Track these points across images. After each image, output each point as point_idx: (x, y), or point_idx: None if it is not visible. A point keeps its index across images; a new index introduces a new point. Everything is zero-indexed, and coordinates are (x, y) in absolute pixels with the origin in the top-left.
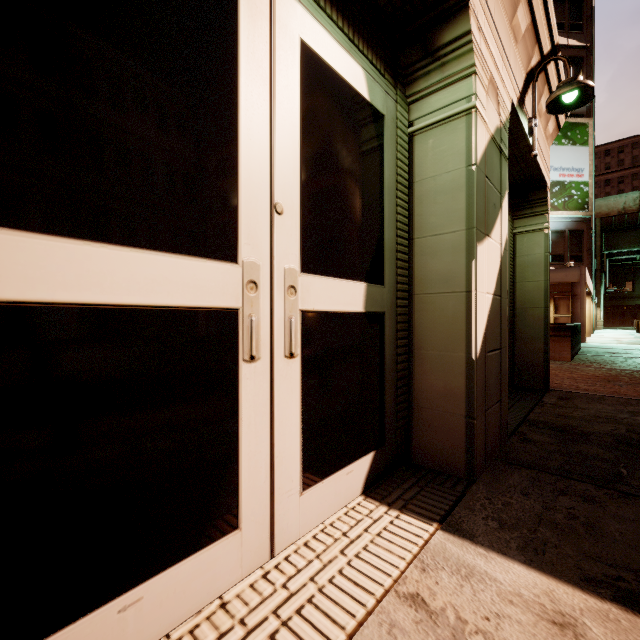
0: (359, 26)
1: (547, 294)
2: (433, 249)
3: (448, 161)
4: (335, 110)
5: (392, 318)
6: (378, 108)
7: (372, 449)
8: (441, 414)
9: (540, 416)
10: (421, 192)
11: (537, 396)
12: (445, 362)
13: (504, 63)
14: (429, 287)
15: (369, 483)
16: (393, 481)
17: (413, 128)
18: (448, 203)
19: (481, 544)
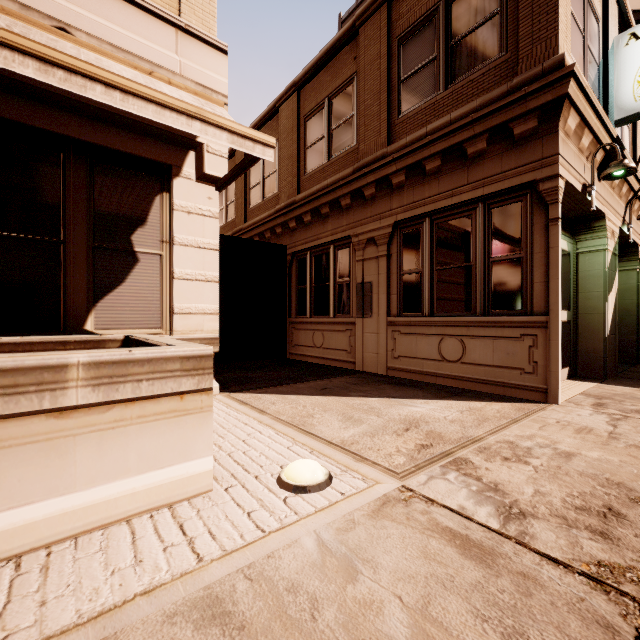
0: (566, 228)
1: (638, 307)
2: (588, 297)
3: (595, 266)
4: (562, 260)
5: (572, 322)
6: (569, 251)
7: (568, 366)
8: (592, 357)
9: (633, 370)
10: (582, 275)
11: (631, 365)
12: (593, 338)
13: (616, 217)
14: (586, 311)
15: (567, 377)
16: (575, 378)
17: (578, 251)
18: (595, 281)
19: (614, 385)
